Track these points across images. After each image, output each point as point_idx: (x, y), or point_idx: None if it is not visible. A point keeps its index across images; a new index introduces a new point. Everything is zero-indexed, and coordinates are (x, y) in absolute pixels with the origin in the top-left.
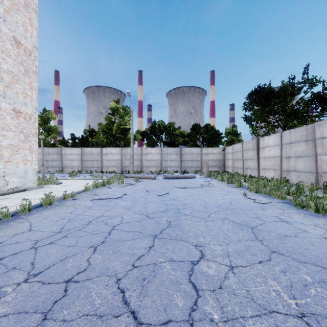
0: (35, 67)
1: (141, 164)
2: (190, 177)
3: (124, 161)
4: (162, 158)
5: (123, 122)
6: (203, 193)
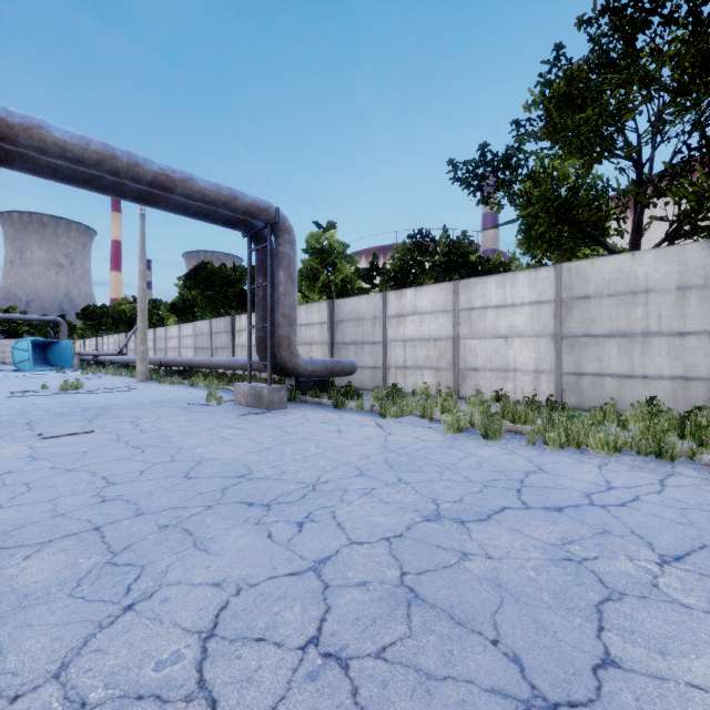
0: None
1: None
2: None
3: None
4: None
5: None
6: None
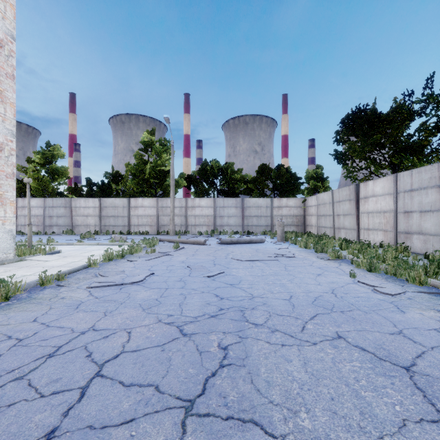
0: (11, 67)
1: (185, 221)
2: (257, 241)
3: (161, 218)
4: (216, 213)
5: (161, 162)
6: (281, 272)
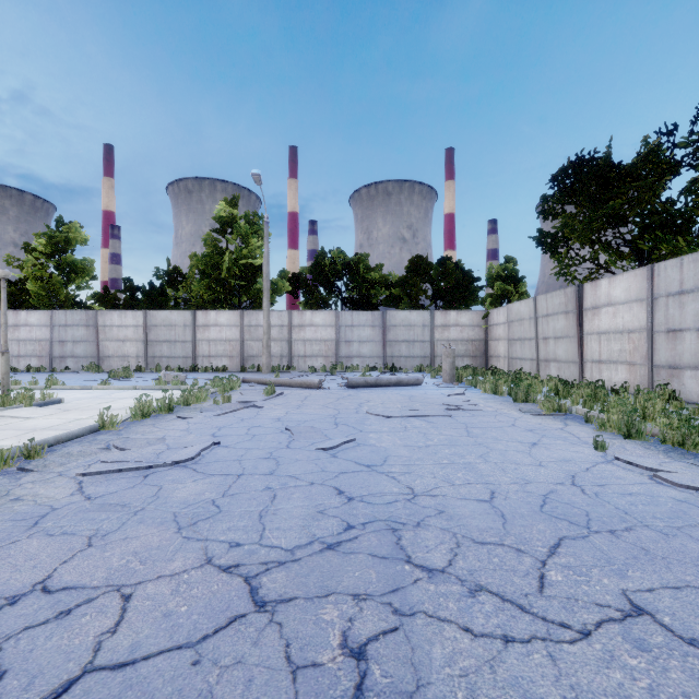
0: None
1: (289, 350)
2: (409, 383)
3: (248, 344)
4: (340, 336)
5: (248, 252)
6: (461, 439)
